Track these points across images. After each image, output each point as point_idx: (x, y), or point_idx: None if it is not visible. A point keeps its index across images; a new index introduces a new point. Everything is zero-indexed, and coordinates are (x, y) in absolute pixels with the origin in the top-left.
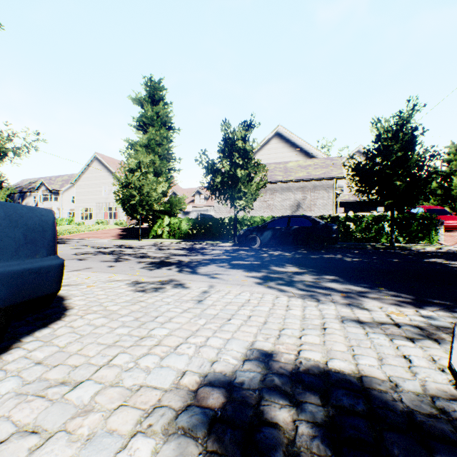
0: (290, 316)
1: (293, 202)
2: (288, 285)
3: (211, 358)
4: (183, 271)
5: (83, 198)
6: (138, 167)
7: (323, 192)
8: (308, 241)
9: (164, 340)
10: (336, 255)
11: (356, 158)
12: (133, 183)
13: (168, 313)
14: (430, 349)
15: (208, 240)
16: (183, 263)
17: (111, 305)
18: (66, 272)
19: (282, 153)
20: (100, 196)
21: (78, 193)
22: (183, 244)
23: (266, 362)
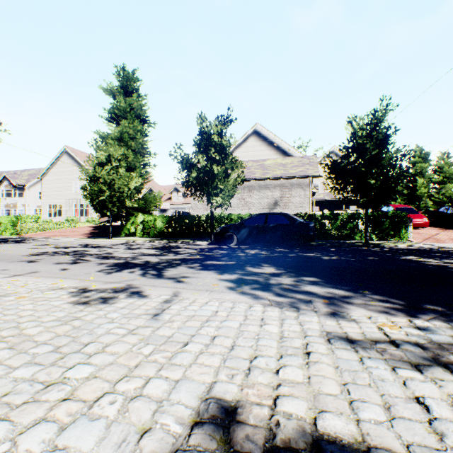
0: (265, 335)
1: (270, 200)
2: (264, 289)
3: (141, 423)
4: (147, 274)
5: (51, 194)
6: (108, 160)
7: (300, 190)
8: (285, 239)
9: (80, 390)
10: (314, 254)
11: (332, 156)
12: (103, 177)
13: (105, 336)
14: (446, 383)
15: (184, 239)
16: (151, 264)
17: (32, 326)
18: (2, 278)
19: (260, 151)
20: (70, 191)
21: (46, 189)
22: (157, 243)
23: (226, 427)
